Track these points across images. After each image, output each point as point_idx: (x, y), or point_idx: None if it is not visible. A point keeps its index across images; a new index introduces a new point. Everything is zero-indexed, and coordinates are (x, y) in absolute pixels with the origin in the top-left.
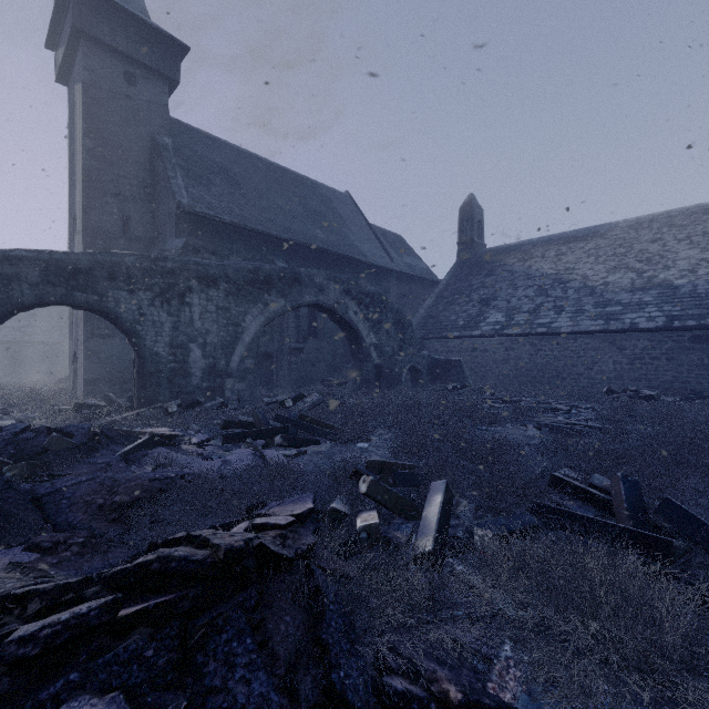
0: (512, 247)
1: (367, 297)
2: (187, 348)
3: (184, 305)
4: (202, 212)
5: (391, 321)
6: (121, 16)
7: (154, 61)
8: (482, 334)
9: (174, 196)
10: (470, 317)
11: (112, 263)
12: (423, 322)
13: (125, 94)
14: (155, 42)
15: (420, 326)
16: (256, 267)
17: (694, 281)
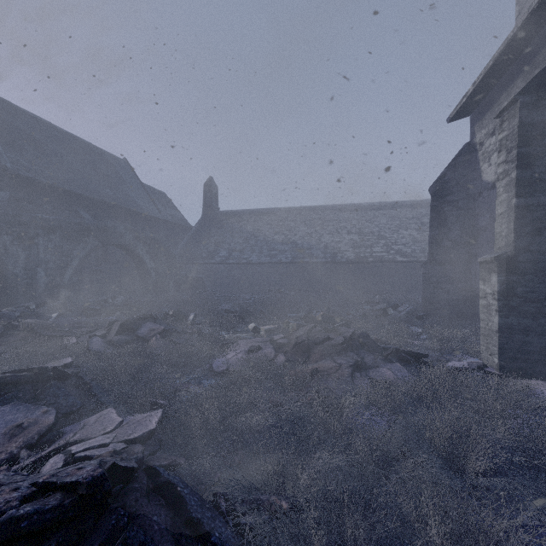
0: (233, 212)
1: (149, 240)
2: (36, 270)
3: (33, 244)
4: (25, 175)
5: (163, 254)
6: None
7: None
8: (216, 262)
9: None
10: (209, 252)
11: None
12: (181, 254)
13: None
14: None
15: (179, 256)
16: (80, 221)
17: (303, 242)
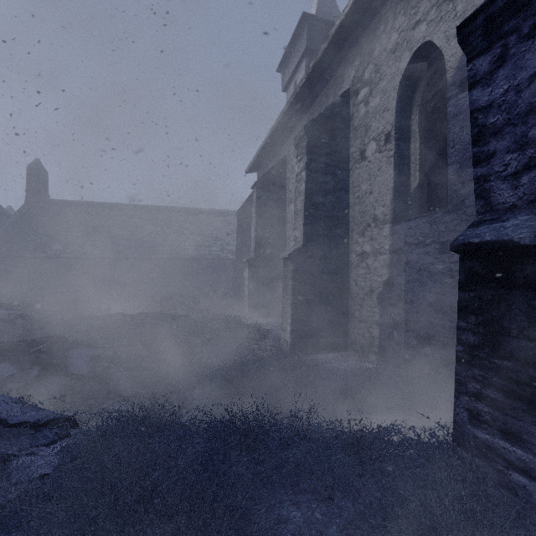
0: (69, 203)
1: None
2: None
3: None
4: None
5: None
6: None
7: None
8: (48, 256)
9: None
10: (38, 245)
11: None
12: None
13: None
14: None
15: None
16: None
17: (150, 239)
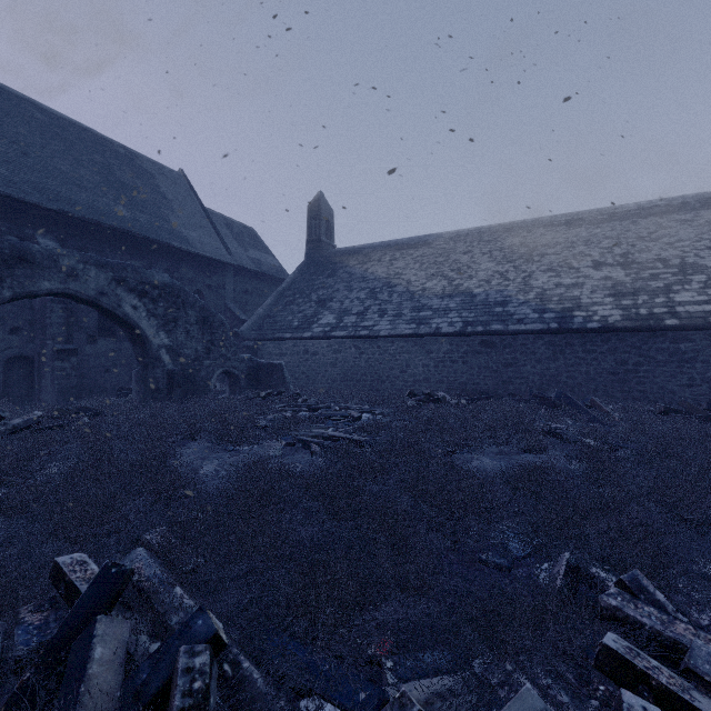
0: (356, 249)
1: (154, 289)
2: None
3: None
4: None
5: (194, 319)
6: None
7: None
8: (312, 335)
9: None
10: (305, 318)
11: None
12: (260, 322)
13: None
14: None
15: (256, 326)
16: None
17: (487, 291)
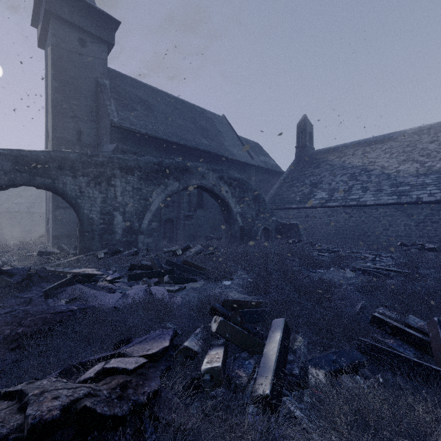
0: (332, 149)
1: (234, 181)
2: (112, 215)
3: (110, 186)
4: (126, 126)
5: (251, 197)
6: (76, 2)
7: (97, 31)
8: (312, 206)
9: (109, 117)
10: (304, 195)
11: (61, 157)
12: (273, 199)
13: (79, 52)
14: (98, 19)
15: (270, 201)
16: (159, 161)
17: None
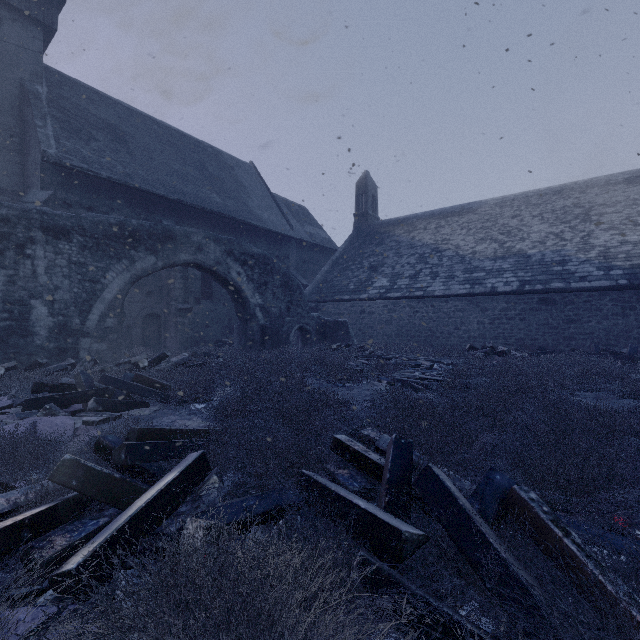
0: (400, 220)
1: (251, 258)
2: (28, 304)
3: (24, 257)
4: (71, 164)
5: (278, 283)
6: None
7: (24, 3)
8: (369, 297)
9: (39, 145)
10: (360, 282)
11: None
12: (319, 287)
13: None
14: None
15: (316, 290)
16: (120, 221)
17: (542, 251)
